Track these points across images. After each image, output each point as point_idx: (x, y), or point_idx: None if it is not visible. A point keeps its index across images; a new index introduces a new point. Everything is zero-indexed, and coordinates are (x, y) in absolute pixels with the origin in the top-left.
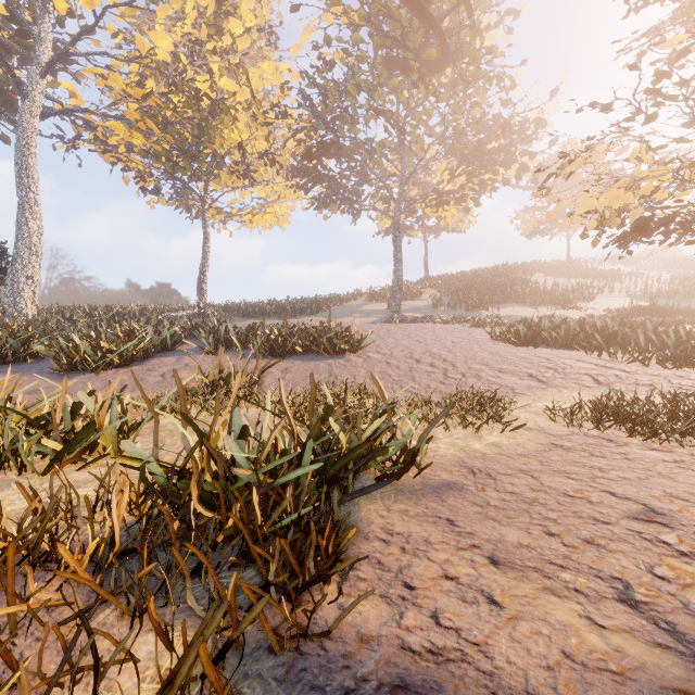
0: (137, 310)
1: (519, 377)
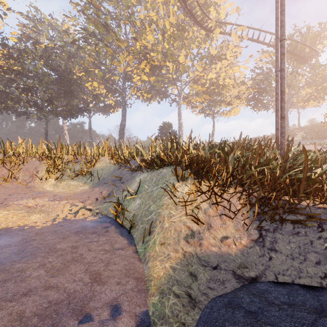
0: None
1: None
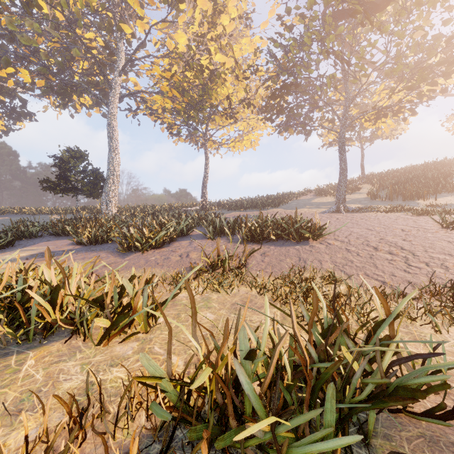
0: (168, 207)
1: None
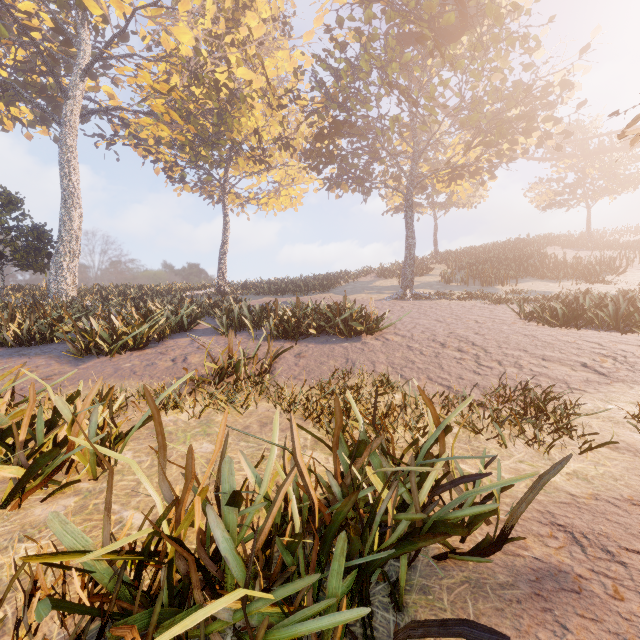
0: (165, 288)
1: (570, 367)
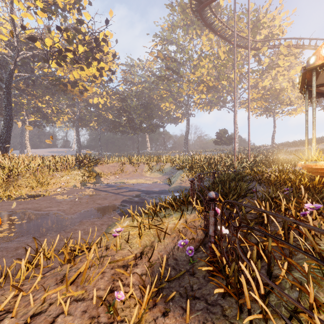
0: (254, 147)
1: None
